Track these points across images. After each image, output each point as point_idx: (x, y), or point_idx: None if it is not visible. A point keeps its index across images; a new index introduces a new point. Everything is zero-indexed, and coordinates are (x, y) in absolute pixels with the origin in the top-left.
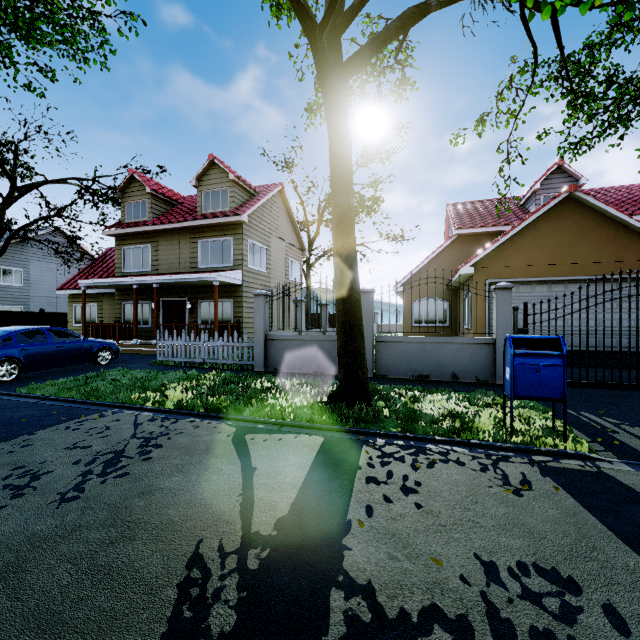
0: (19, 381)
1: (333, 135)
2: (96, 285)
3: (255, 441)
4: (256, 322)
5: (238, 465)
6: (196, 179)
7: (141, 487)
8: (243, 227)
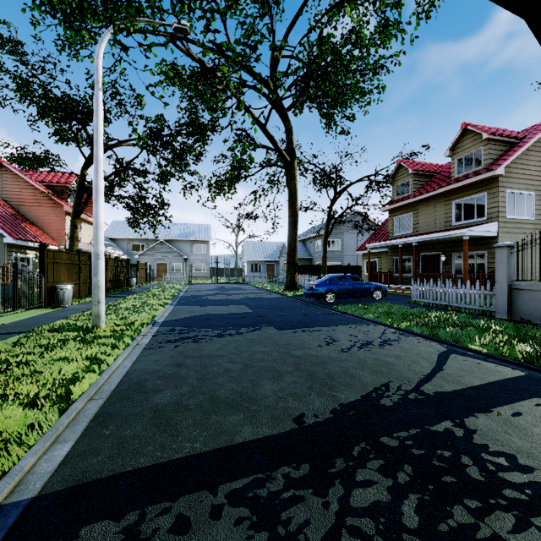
0: (335, 303)
1: None
2: (375, 247)
3: (456, 358)
4: (498, 272)
5: (432, 365)
6: (449, 150)
7: (374, 357)
8: (498, 180)
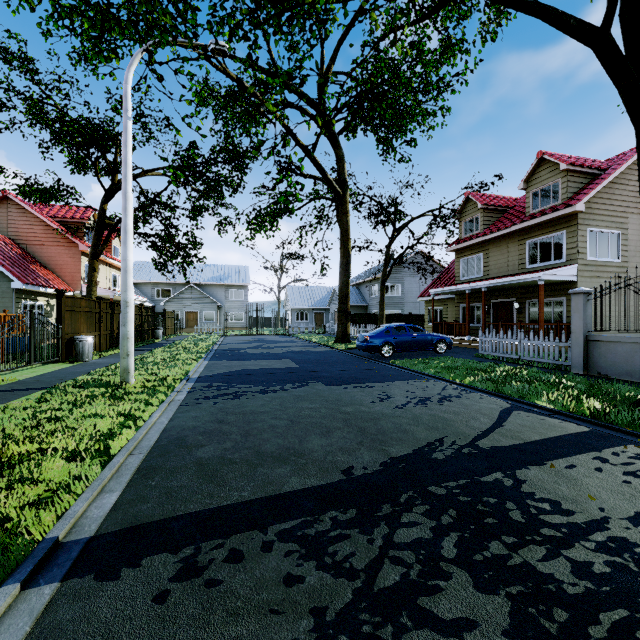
0: (392, 357)
1: (634, 119)
2: (440, 293)
3: (518, 415)
4: (573, 322)
5: (492, 421)
6: (524, 182)
7: (430, 413)
8: (578, 217)
